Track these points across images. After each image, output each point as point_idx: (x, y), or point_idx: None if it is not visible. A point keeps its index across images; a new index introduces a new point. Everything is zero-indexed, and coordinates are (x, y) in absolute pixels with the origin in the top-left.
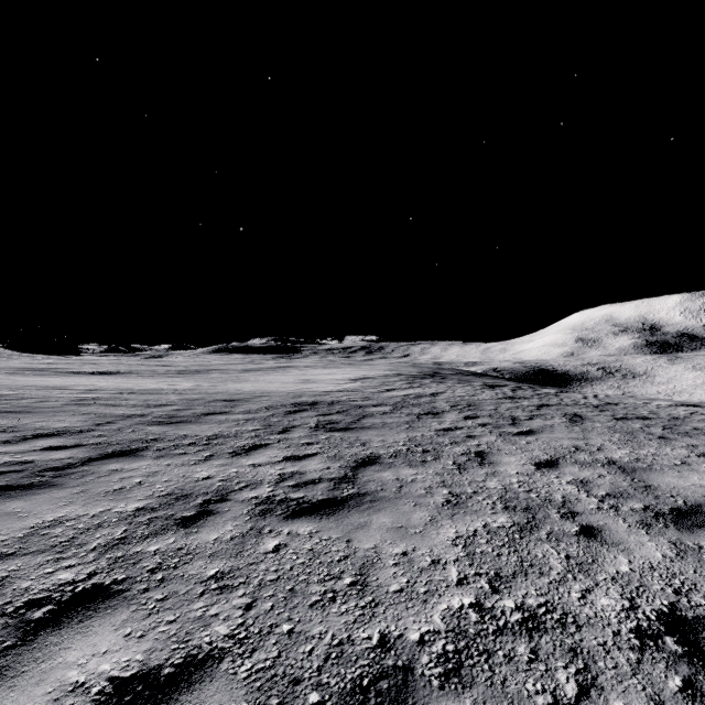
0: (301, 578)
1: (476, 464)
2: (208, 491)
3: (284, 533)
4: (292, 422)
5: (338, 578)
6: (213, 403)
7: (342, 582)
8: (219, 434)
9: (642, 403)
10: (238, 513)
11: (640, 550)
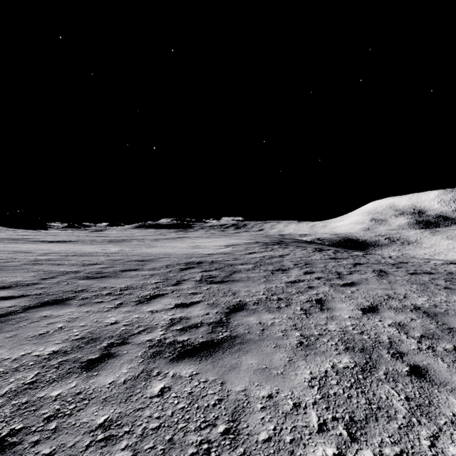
0: (180, 426)
1: (317, 309)
2: (113, 335)
3: (169, 376)
4: (183, 276)
5: (213, 426)
6: (129, 263)
7: (216, 430)
8: (130, 286)
9: (424, 262)
10: (134, 356)
11: None
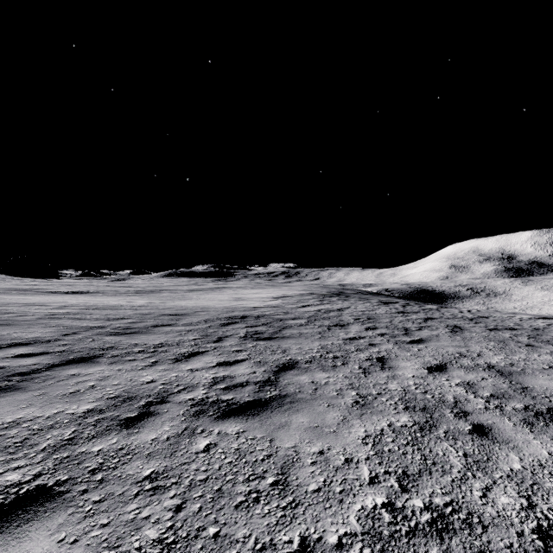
0: (228, 478)
1: (378, 368)
2: (151, 394)
3: (215, 433)
4: (225, 332)
5: (262, 478)
6: (161, 317)
7: (265, 481)
8: (165, 343)
9: (508, 317)
10: (175, 414)
11: (528, 447)
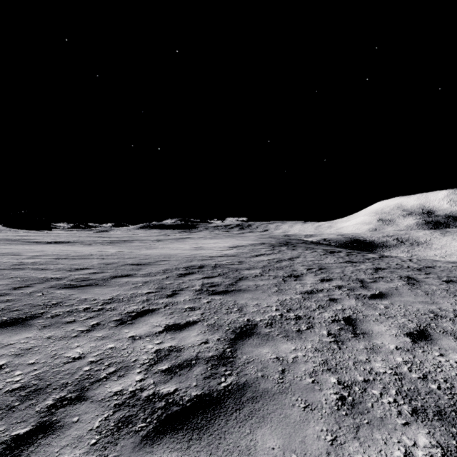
0: None
1: (350, 334)
2: (69, 382)
3: None
4: (181, 285)
5: None
6: (123, 267)
7: None
8: (115, 298)
9: (452, 266)
10: (86, 429)
11: None
